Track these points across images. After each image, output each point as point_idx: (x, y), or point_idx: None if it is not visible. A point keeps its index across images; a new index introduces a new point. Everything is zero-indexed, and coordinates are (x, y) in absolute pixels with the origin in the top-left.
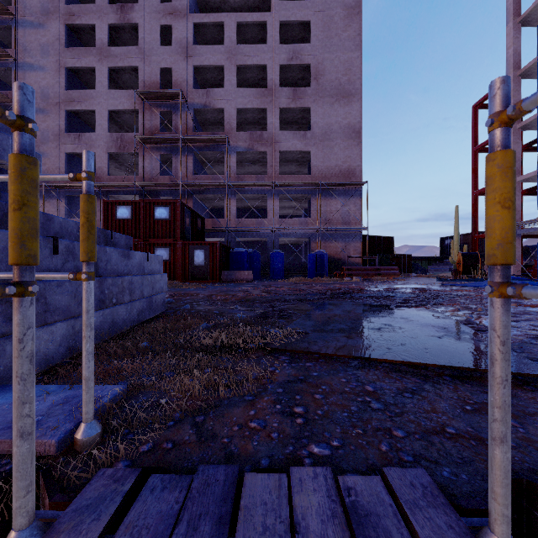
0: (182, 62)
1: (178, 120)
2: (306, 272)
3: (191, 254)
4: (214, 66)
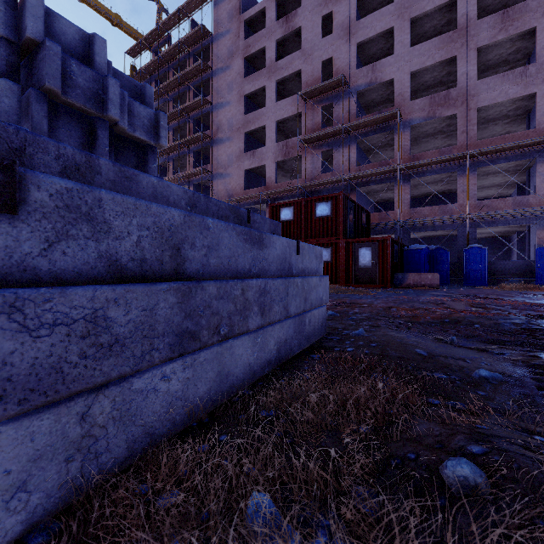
0: (344, 45)
1: (340, 110)
2: (526, 276)
3: (355, 253)
4: (381, 34)
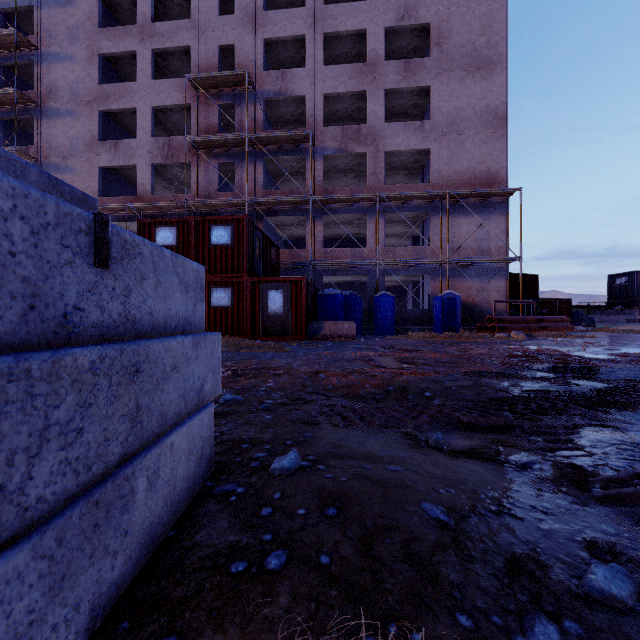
0: (249, 35)
1: (243, 115)
2: (423, 324)
3: (263, 297)
4: (292, 38)
